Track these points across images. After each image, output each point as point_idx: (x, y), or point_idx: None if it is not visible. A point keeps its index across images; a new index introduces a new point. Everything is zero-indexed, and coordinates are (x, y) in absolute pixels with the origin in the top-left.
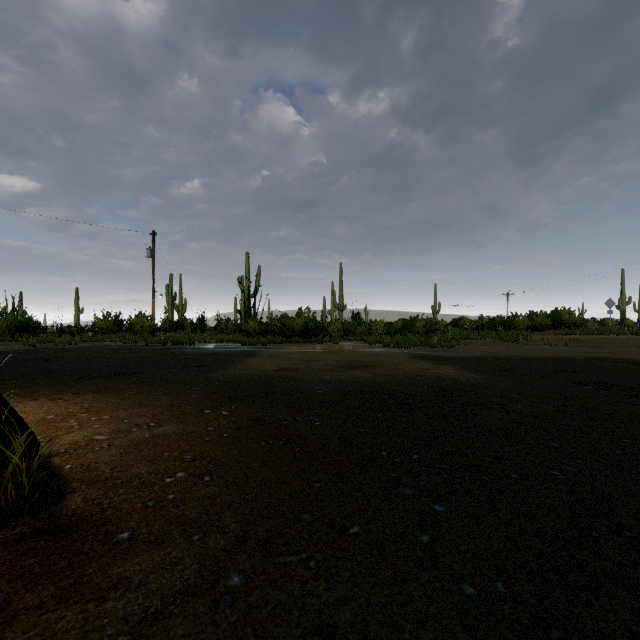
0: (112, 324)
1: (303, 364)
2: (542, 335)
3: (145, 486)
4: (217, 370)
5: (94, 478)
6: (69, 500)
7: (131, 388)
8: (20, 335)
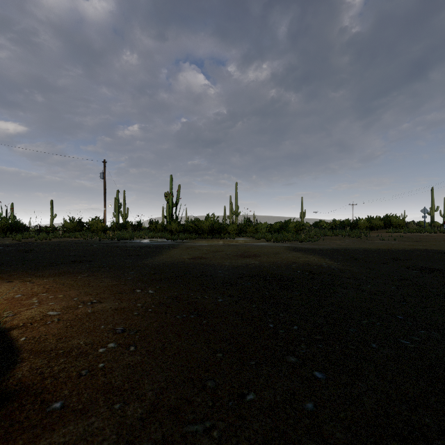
0: (76, 225)
1: (210, 254)
2: (377, 233)
3: (81, 356)
4: (148, 258)
5: (41, 349)
6: (17, 369)
7: (84, 272)
8: (10, 233)
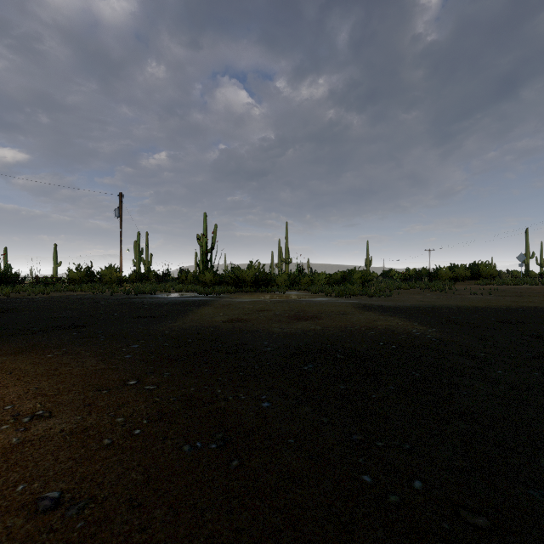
0: (84, 275)
1: (252, 314)
2: (463, 285)
3: None
4: (167, 321)
5: None
6: None
7: (62, 346)
8: None
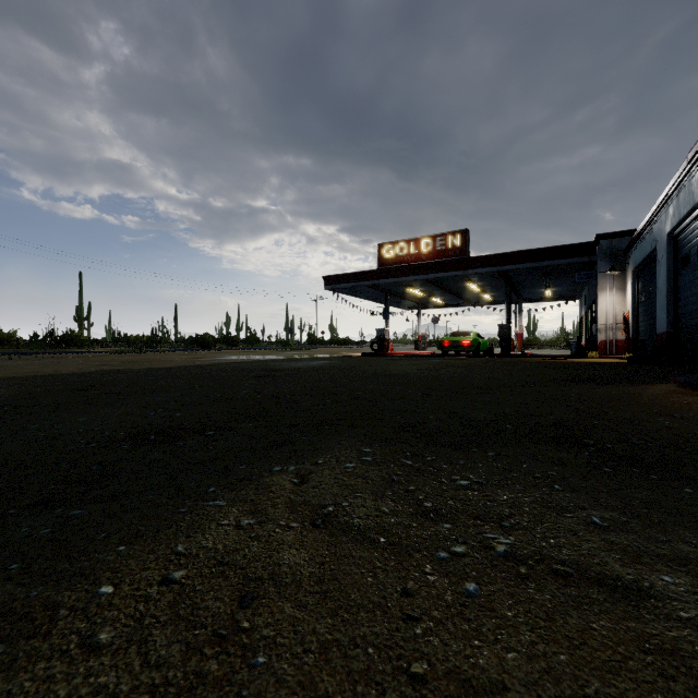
0: None
1: None
2: None
3: None
4: None
5: None
6: None
7: None
8: None
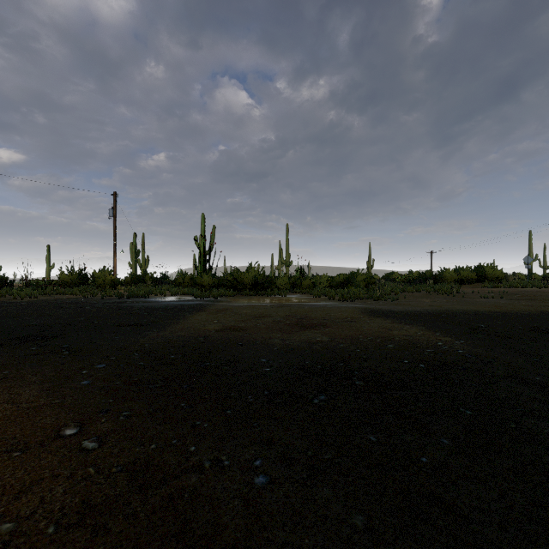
0: (76, 278)
1: (250, 321)
2: (470, 288)
3: None
4: (152, 330)
5: None
6: None
7: (8, 366)
8: None
